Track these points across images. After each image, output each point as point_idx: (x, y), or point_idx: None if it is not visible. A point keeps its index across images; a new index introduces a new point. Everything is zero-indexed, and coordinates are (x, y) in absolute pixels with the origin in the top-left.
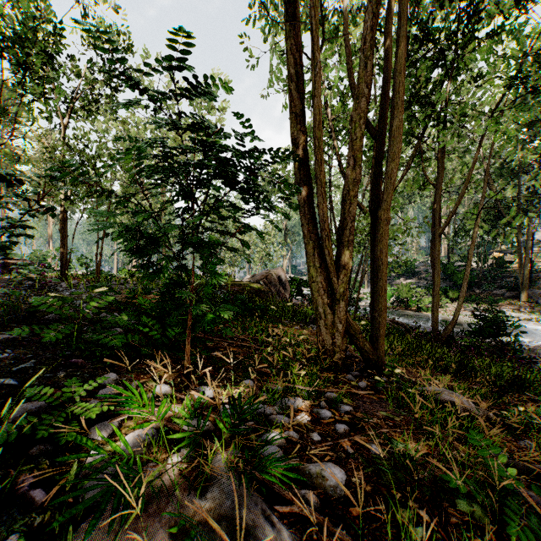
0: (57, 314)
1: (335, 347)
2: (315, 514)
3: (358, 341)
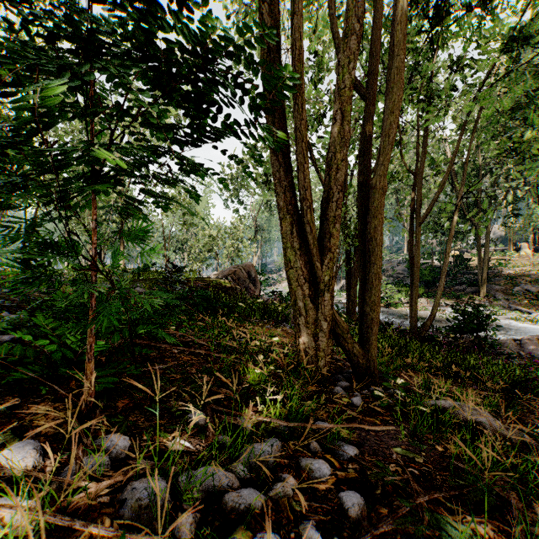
0: None
1: (318, 352)
2: None
3: (346, 343)
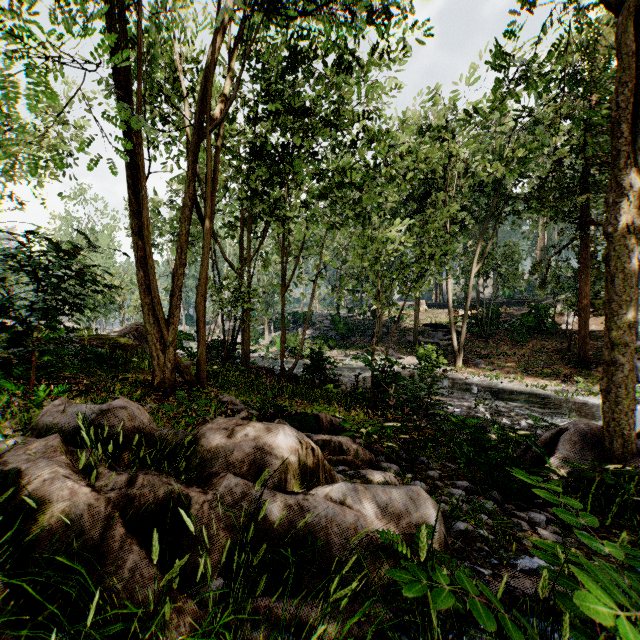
0: None
1: (165, 380)
2: None
3: (186, 375)
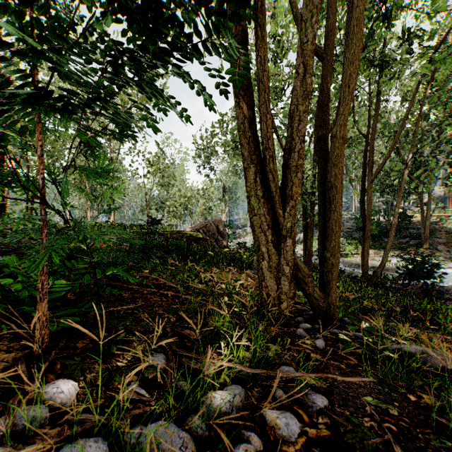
0: None
1: (280, 295)
2: None
3: (307, 287)
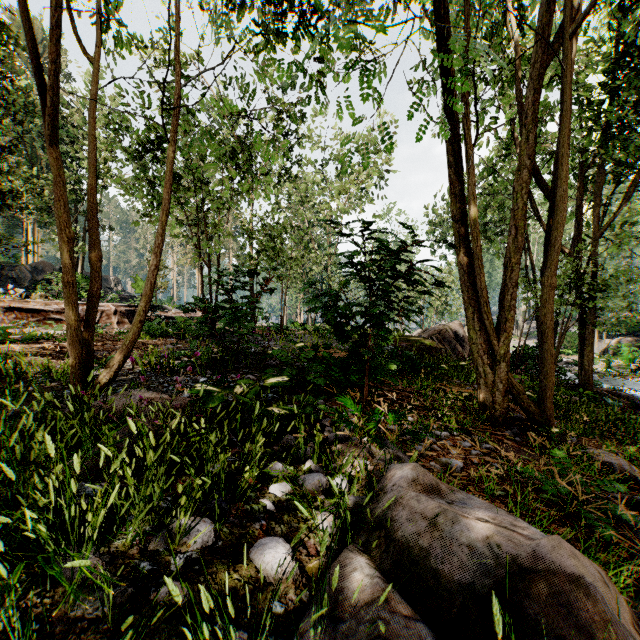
0: (283, 361)
1: (495, 405)
2: (437, 470)
3: (522, 402)
